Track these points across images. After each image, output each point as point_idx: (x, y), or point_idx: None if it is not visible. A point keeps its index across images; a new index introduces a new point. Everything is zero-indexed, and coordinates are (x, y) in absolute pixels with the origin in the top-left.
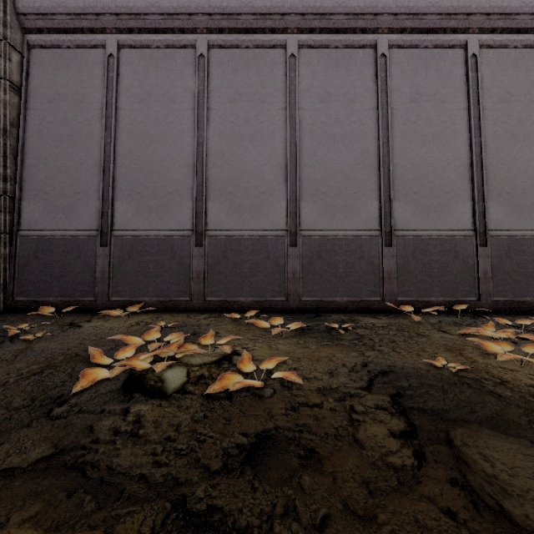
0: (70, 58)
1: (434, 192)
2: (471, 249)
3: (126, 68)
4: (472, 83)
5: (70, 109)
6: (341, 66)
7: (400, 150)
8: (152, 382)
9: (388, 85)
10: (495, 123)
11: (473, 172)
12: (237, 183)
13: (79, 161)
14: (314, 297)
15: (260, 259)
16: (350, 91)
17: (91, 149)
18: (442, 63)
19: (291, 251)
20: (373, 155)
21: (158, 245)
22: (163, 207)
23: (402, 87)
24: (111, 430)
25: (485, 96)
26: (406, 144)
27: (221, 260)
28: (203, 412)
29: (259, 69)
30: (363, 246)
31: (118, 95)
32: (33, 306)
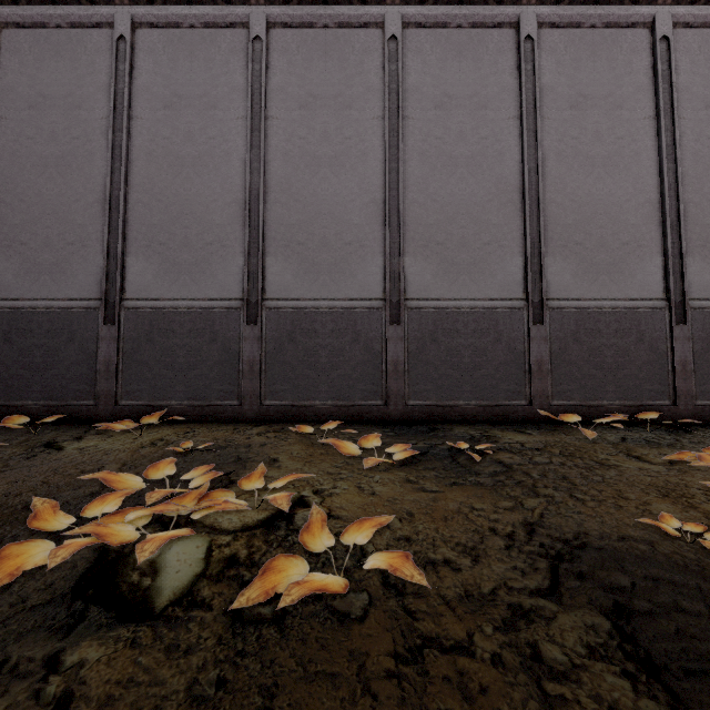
0: (61, 43)
1: (606, 242)
2: (662, 327)
3: (144, 58)
4: (663, 79)
5: (60, 119)
6: (466, 54)
7: (555, 180)
8: (134, 576)
9: (536, 82)
10: (696, 140)
11: (665, 212)
12: (310, 230)
13: (74, 196)
14: (427, 400)
15: (345, 344)
16: (480, 91)
17: (91, 178)
18: (617, 50)
19: (392, 331)
20: (514, 187)
21: (191, 322)
22: (198, 265)
23: (557, 85)
24: None
25: (681, 99)
26: (564, 171)
27: (286, 345)
28: (216, 669)
29: (344, 59)
30: (500, 323)
31: (132, 98)
32: (2, 414)
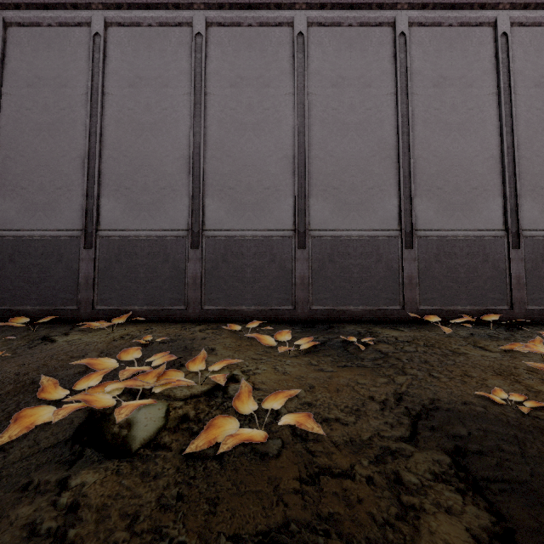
0: (51, 38)
1: (460, 187)
2: (502, 251)
3: (114, 49)
4: (502, 65)
5: (51, 95)
6: (355, 46)
7: (422, 140)
8: (115, 428)
9: (408, 67)
10: (528, 110)
11: (504, 164)
12: (238, 178)
13: (61, 152)
14: (326, 305)
15: (265, 263)
16: (366, 74)
17: (74, 139)
18: (469, 43)
19: (299, 254)
20: (391, 146)
21: (149, 247)
22: (155, 204)
23: (424, 69)
24: (25, 528)
25: (516, 80)
26: (429, 134)
27: (220, 264)
28: (176, 488)
29: (264, 50)
30: (380, 248)
31: (104, 79)
32: (8, 316)
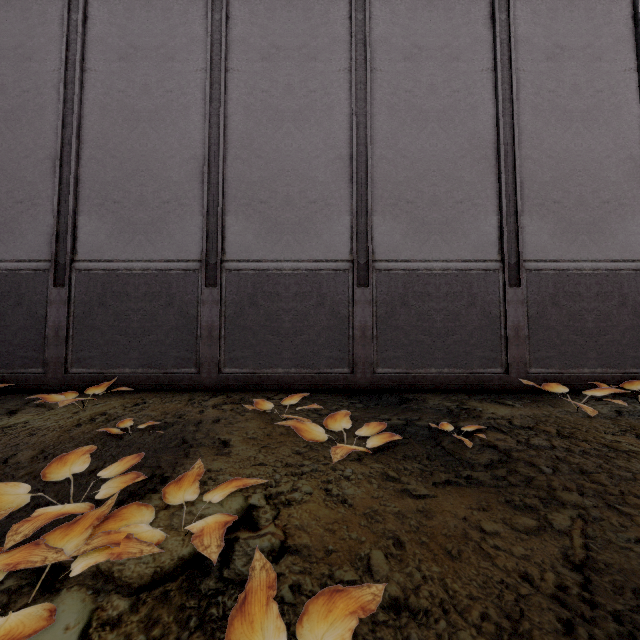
0: None
1: (585, 200)
2: None
3: (99, 7)
4: None
5: (10, 71)
6: (437, 4)
7: (531, 135)
8: None
9: (511, 32)
10: None
11: None
12: (273, 187)
13: (23, 152)
14: (397, 368)
15: (310, 308)
16: (452, 42)
17: (42, 133)
18: None
19: (359, 294)
20: (488, 143)
21: (146, 285)
22: (155, 224)
23: (533, 36)
24: None
25: None
26: (541, 126)
27: (247, 309)
28: None
29: (308, 9)
30: (474, 286)
31: (85, 49)
32: None
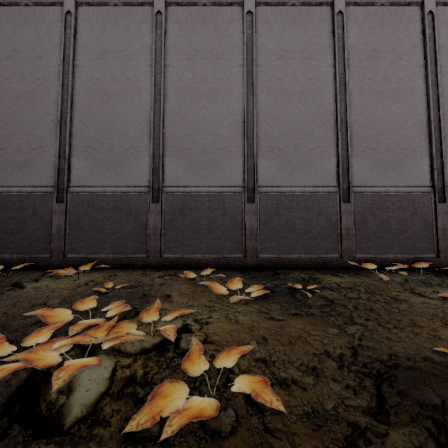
0: (28, 16)
1: (391, 148)
2: (429, 205)
3: (84, 26)
4: (429, 39)
5: (28, 66)
6: (298, 23)
7: (358, 107)
8: (53, 394)
9: (345, 42)
10: None
11: (431, 128)
12: (194, 140)
13: (36, 117)
14: (272, 254)
15: (217, 216)
16: (307, 48)
17: (48, 106)
18: (399, 21)
19: (248, 207)
20: (330, 112)
21: (114, 202)
22: (120, 163)
23: (359, 44)
24: None
25: (441, 53)
26: (363, 101)
27: (178, 217)
28: None
29: (217, 26)
30: (321, 202)
31: (75, 52)
32: None
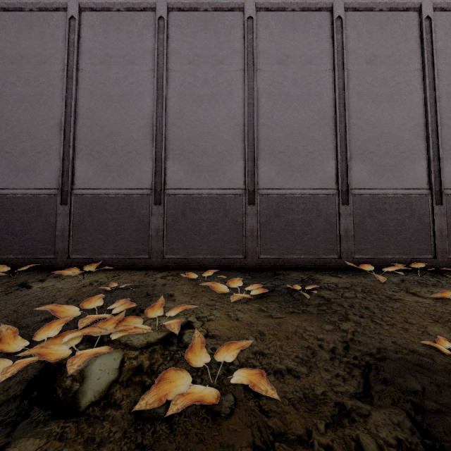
0: (32, 21)
1: (389, 151)
2: (426, 207)
3: (87, 31)
4: (426, 44)
5: (32, 70)
6: (298, 28)
7: (356, 110)
8: (68, 382)
9: (344, 46)
10: (449, 84)
11: (428, 131)
12: (196, 143)
13: (41, 121)
14: (272, 255)
15: (219, 218)
16: (307, 53)
17: (52, 110)
18: (397, 26)
19: (249, 209)
20: (329, 115)
21: (117, 204)
22: (122, 166)
23: (358, 49)
24: None
25: (439, 57)
26: (362, 105)
27: (180, 219)
28: None
29: (218, 31)
30: (320, 205)
31: (79, 57)
32: None
